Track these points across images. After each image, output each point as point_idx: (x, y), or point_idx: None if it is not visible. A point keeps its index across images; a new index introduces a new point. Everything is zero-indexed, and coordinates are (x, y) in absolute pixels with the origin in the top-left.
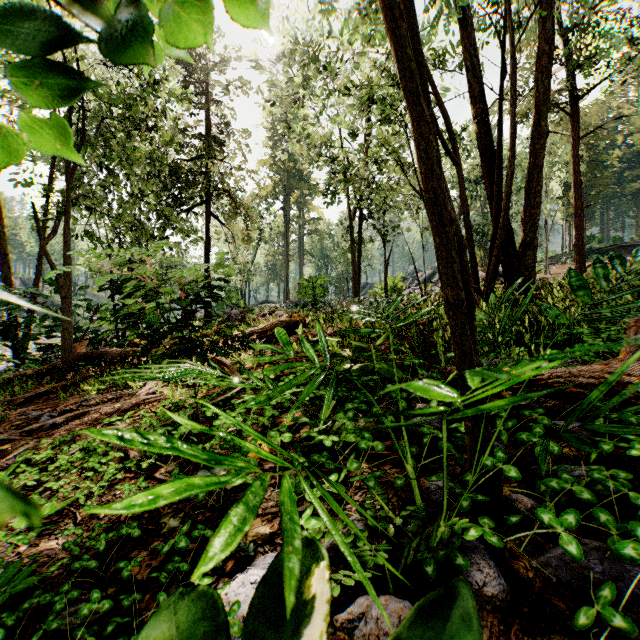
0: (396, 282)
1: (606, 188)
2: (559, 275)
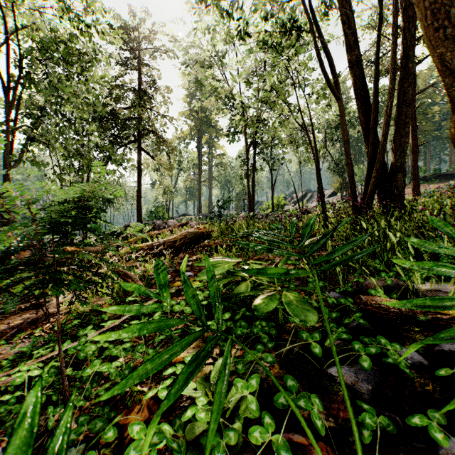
0: (280, 200)
1: (430, 133)
2: None
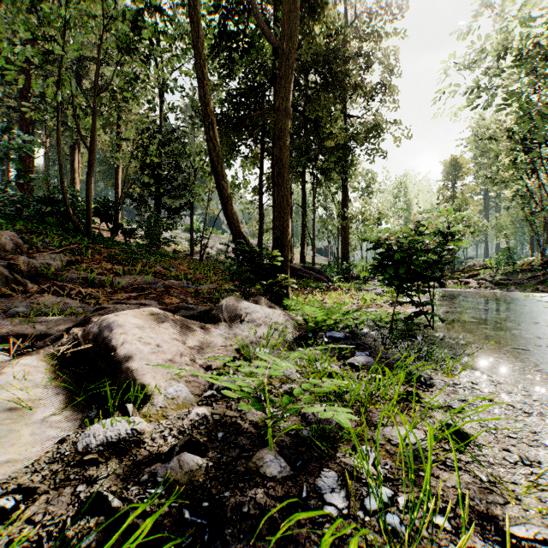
0: None
1: None
2: None
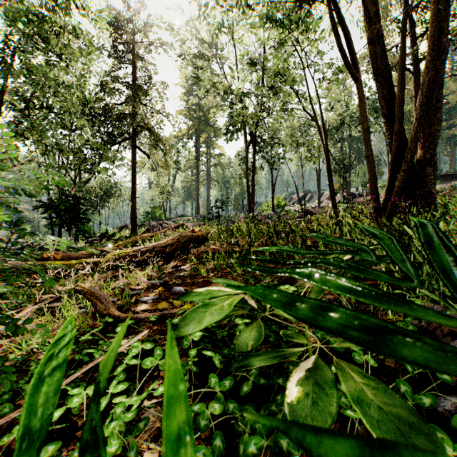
0: (280, 201)
1: None
2: None
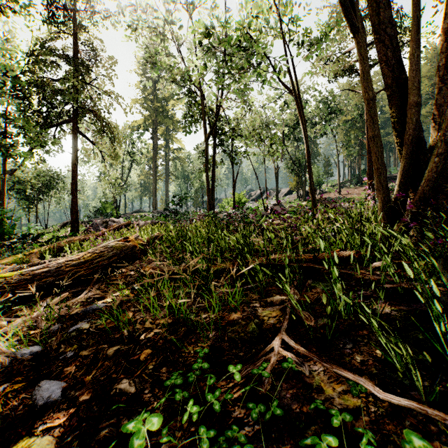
0: (240, 197)
1: None
2: (348, 195)
